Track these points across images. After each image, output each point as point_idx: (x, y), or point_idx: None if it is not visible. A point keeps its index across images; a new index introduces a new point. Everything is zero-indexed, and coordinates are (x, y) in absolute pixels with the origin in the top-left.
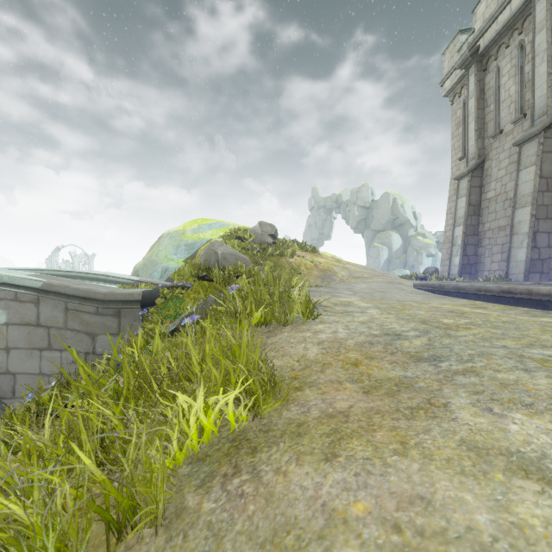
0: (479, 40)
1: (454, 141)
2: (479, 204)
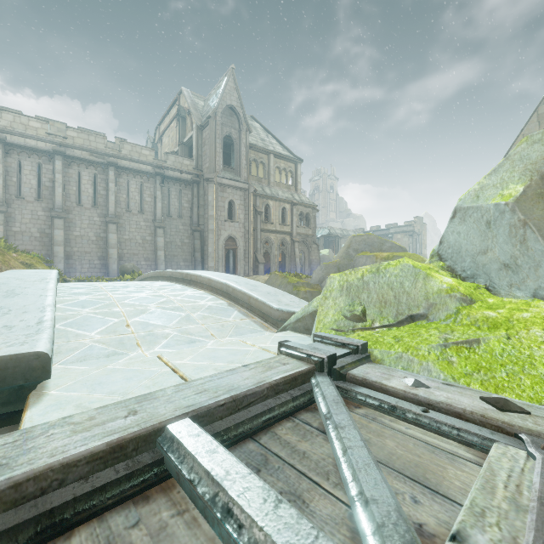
0: (7, 133)
1: None
2: (6, 232)
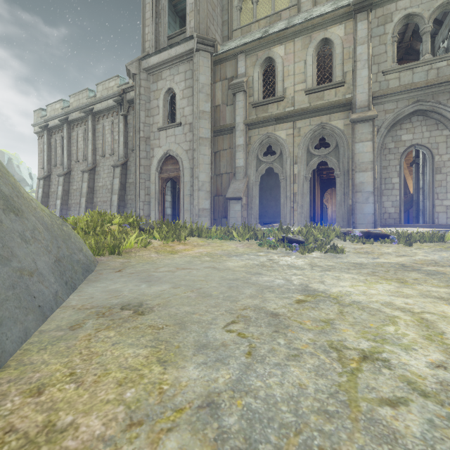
0: (48, 121)
1: (40, 158)
2: (49, 193)
